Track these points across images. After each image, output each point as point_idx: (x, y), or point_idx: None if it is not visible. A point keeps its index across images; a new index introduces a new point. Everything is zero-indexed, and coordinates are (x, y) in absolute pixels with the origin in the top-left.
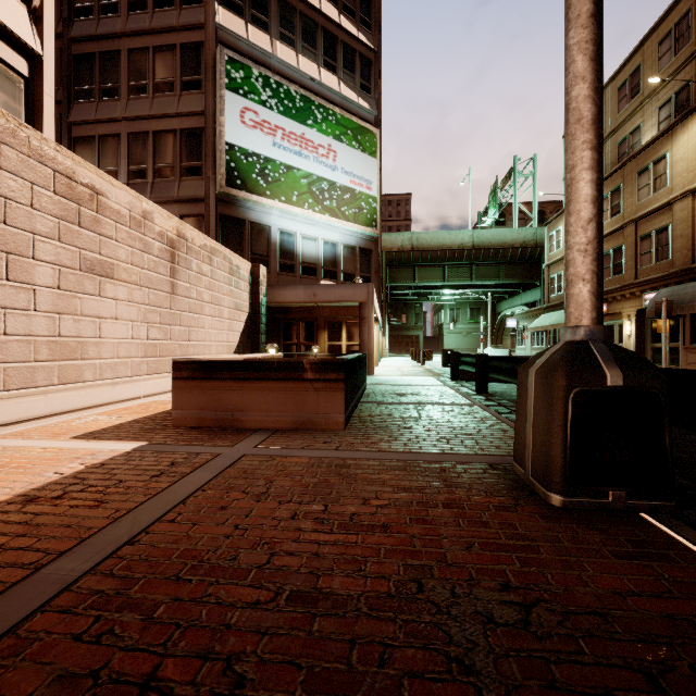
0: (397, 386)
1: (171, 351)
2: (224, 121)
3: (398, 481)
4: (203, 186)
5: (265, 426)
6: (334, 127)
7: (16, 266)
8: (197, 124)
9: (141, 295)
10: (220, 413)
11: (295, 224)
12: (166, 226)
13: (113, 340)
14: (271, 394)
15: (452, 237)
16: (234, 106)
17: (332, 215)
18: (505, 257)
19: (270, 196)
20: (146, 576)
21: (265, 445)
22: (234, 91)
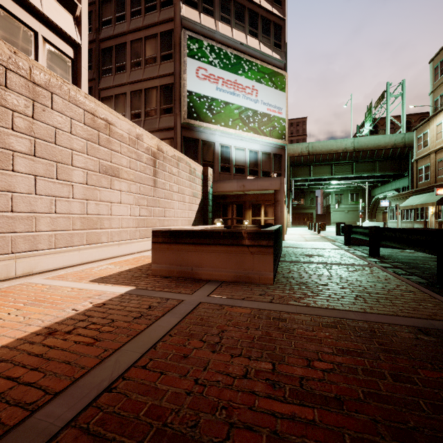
0: (304, 249)
1: (153, 224)
2: (186, 77)
3: (334, 340)
4: (173, 119)
5: (214, 278)
6: (256, 74)
7: (62, 171)
8: (170, 81)
9: (136, 188)
10: (183, 267)
11: (230, 140)
12: (151, 144)
13: (119, 217)
14: (218, 255)
15: (338, 144)
16: (192, 66)
17: (254, 133)
18: (379, 156)
19: (214, 123)
20: (115, 438)
21: (215, 294)
22: (192, 57)
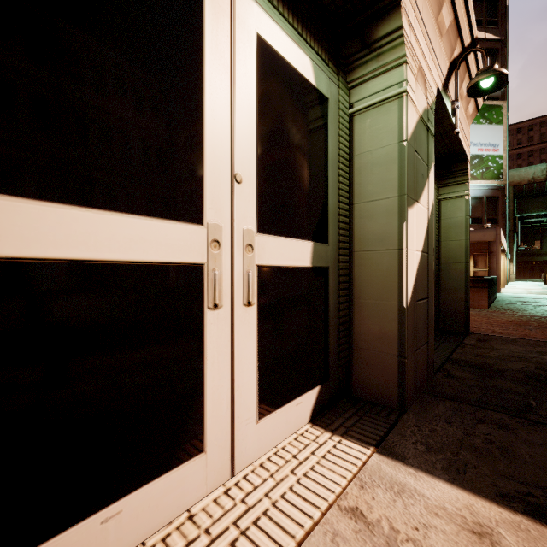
0: (522, 298)
1: None
2: None
3: (516, 318)
4: None
5: None
6: None
7: None
8: None
9: None
10: None
11: None
12: None
13: None
14: None
15: None
16: None
17: None
18: None
19: None
20: None
21: None
22: None
